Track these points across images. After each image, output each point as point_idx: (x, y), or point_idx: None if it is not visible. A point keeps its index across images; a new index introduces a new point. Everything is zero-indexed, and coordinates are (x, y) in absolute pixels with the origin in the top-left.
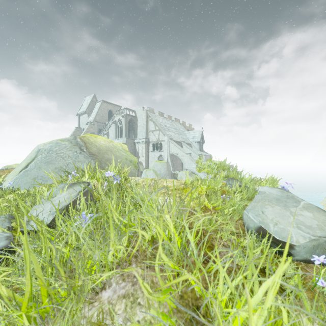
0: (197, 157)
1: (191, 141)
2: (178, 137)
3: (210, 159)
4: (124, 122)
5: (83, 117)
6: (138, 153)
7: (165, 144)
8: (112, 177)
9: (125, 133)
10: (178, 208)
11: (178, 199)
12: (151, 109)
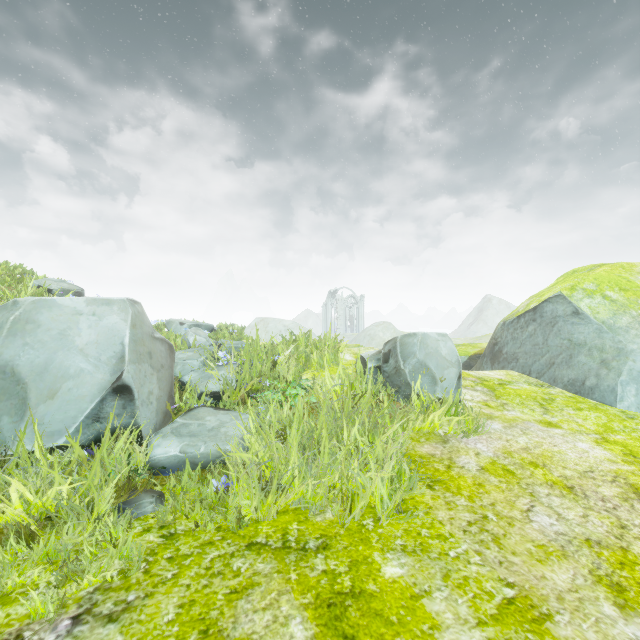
0: None
1: None
2: None
3: (6, 262)
4: None
5: None
6: None
7: None
8: None
9: None
10: None
11: None
12: None
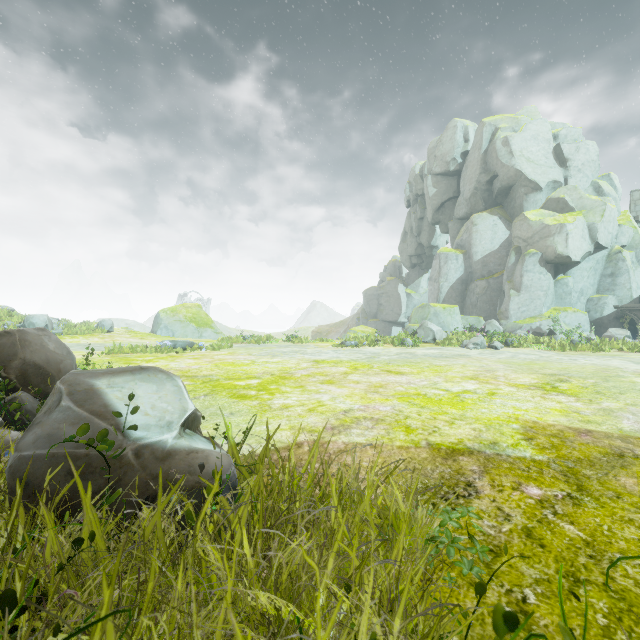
0: None
1: None
2: None
3: None
4: None
5: None
6: None
7: None
8: None
9: None
10: None
11: None
12: None
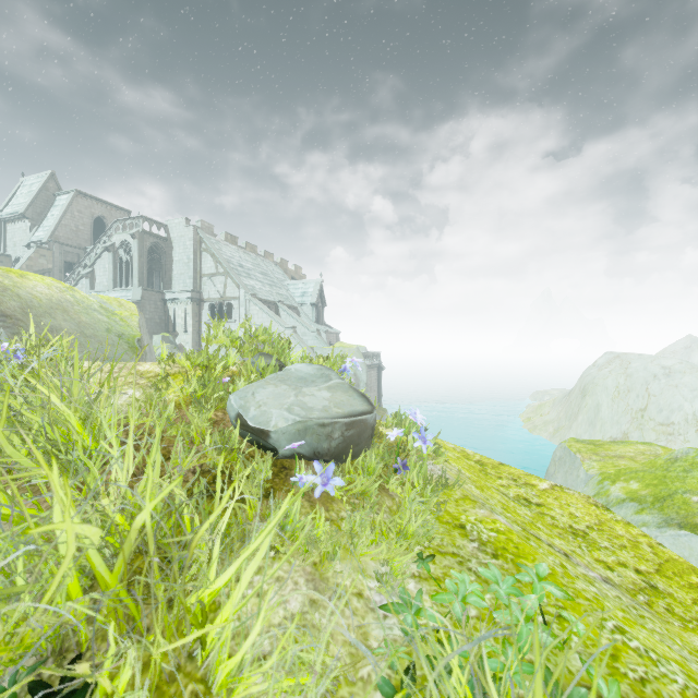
0: (311, 335)
1: (298, 302)
2: (269, 292)
3: (245, 324)
4: (137, 250)
5: (16, 228)
6: (174, 324)
7: (239, 307)
8: (6, 352)
9: (139, 276)
10: (84, 387)
11: (151, 391)
12: (206, 226)
